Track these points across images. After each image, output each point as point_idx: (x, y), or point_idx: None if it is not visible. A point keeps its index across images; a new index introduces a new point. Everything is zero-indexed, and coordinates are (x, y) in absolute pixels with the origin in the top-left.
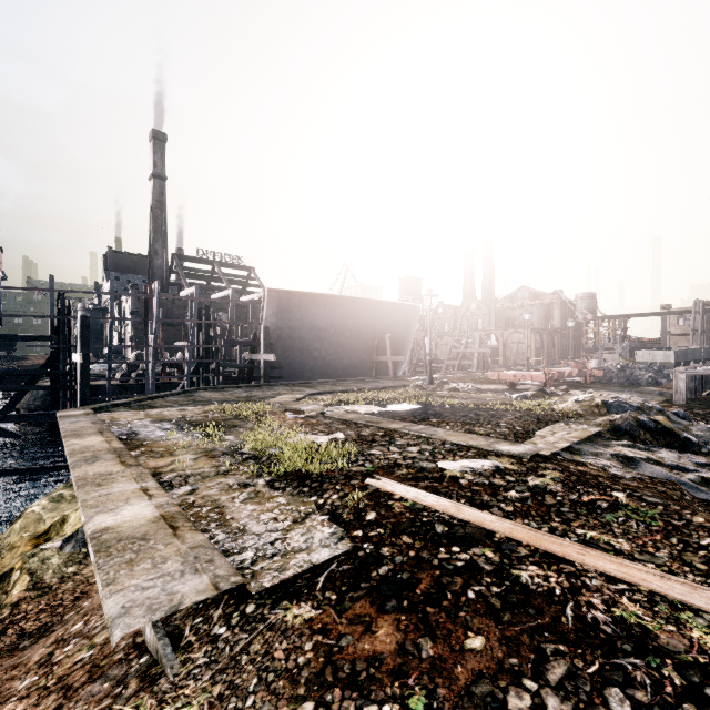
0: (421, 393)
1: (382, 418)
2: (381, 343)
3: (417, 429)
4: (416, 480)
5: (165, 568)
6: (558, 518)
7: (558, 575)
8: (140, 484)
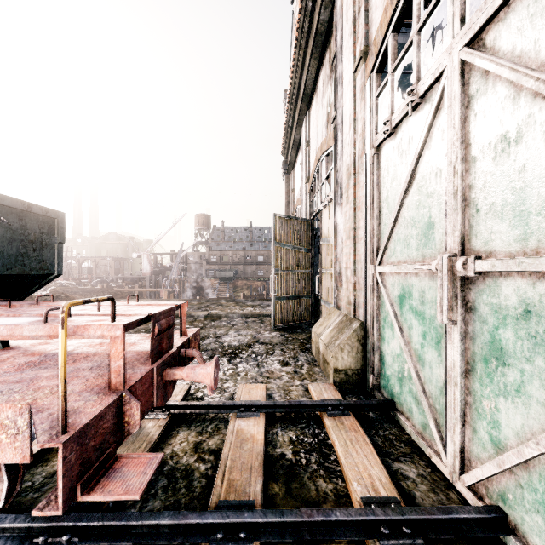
0: None
1: None
2: None
3: None
4: None
5: None
6: None
7: None
8: None
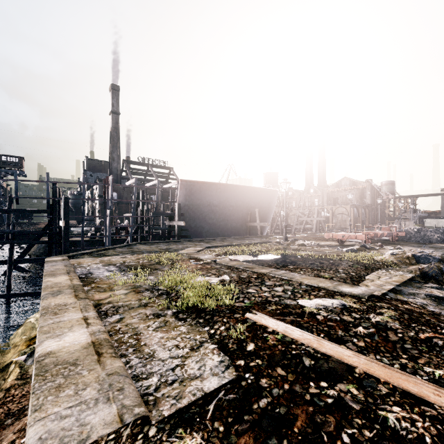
0: (280, 247)
1: (255, 265)
2: (252, 214)
3: (280, 274)
4: (283, 315)
5: (84, 395)
6: (405, 355)
7: (423, 419)
8: (83, 314)
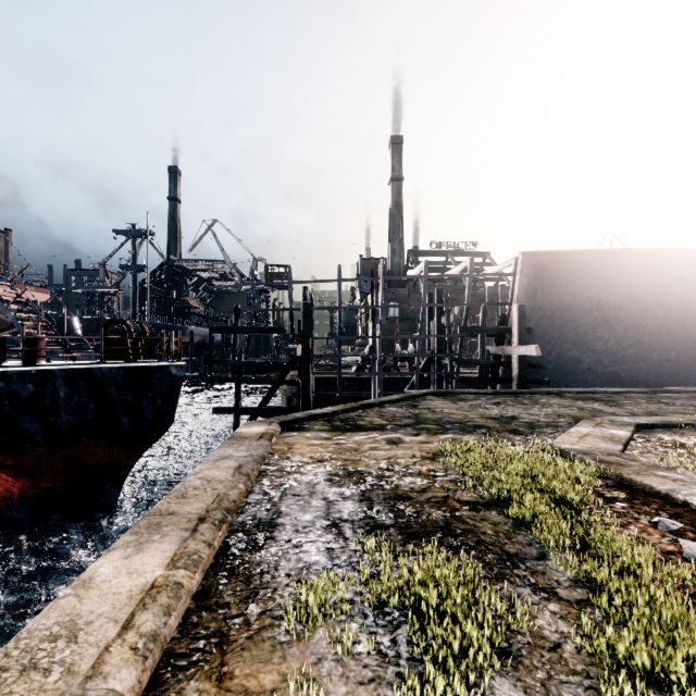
0: None
1: None
2: None
3: None
4: None
5: None
6: None
7: None
8: None
